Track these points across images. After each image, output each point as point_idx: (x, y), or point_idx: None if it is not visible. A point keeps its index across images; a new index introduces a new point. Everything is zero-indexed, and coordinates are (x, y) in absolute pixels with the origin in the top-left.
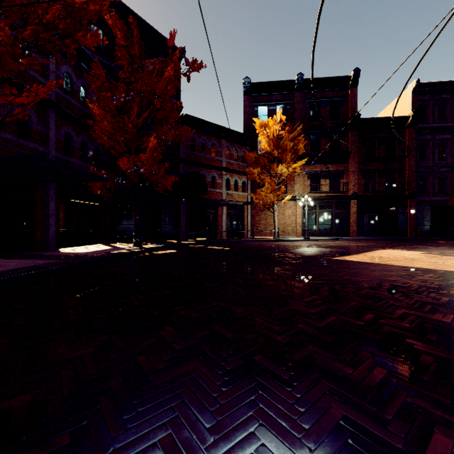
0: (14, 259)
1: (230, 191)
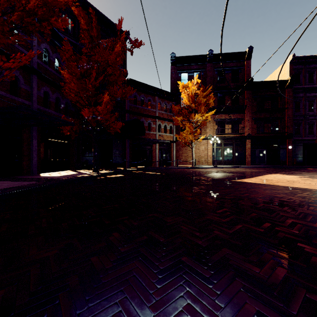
0: (6, 181)
1: (161, 133)
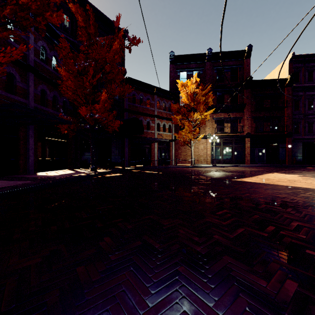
0: (1, 181)
1: (160, 132)
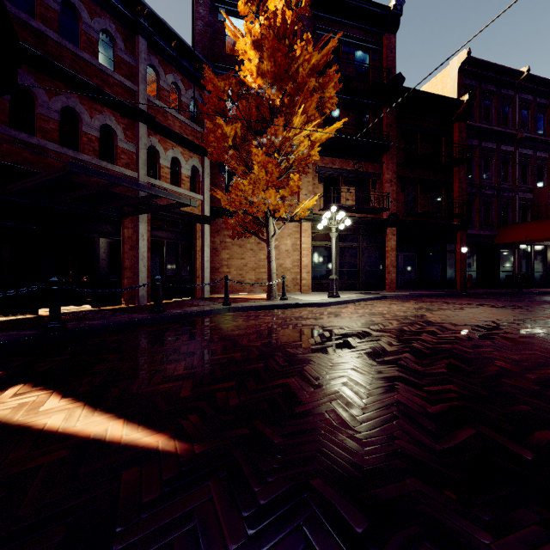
0: None
1: (161, 182)
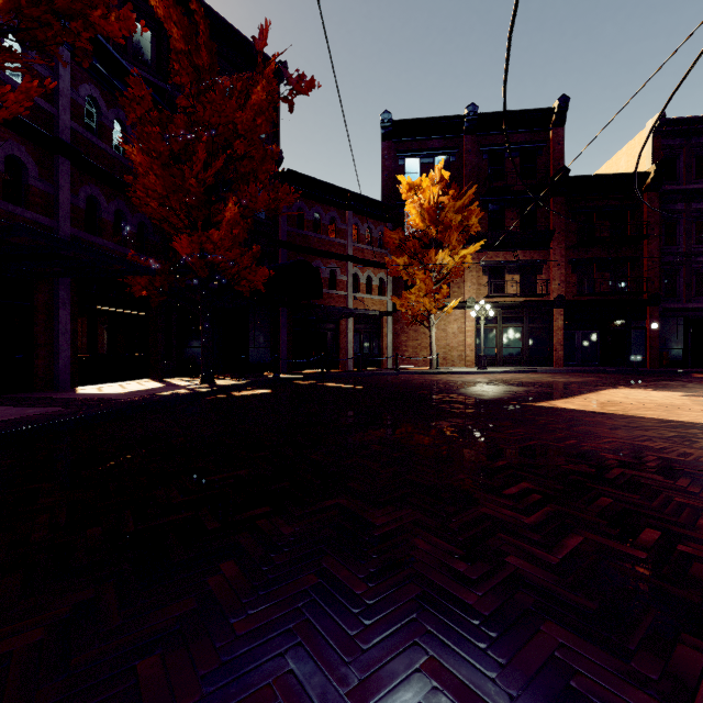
0: None
1: (360, 294)
